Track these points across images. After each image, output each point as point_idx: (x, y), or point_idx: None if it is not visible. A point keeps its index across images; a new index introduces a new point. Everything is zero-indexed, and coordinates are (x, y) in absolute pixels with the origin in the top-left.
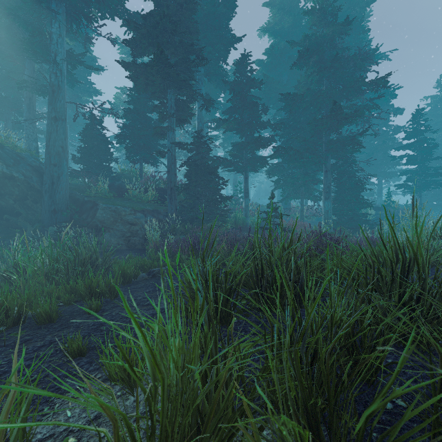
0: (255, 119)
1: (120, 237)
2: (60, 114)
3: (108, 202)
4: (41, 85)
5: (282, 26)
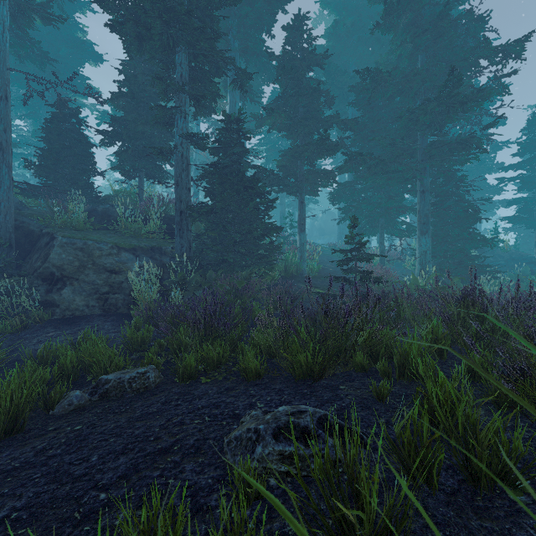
0: (315, 114)
1: (90, 295)
2: None
3: (74, 235)
4: None
5: None
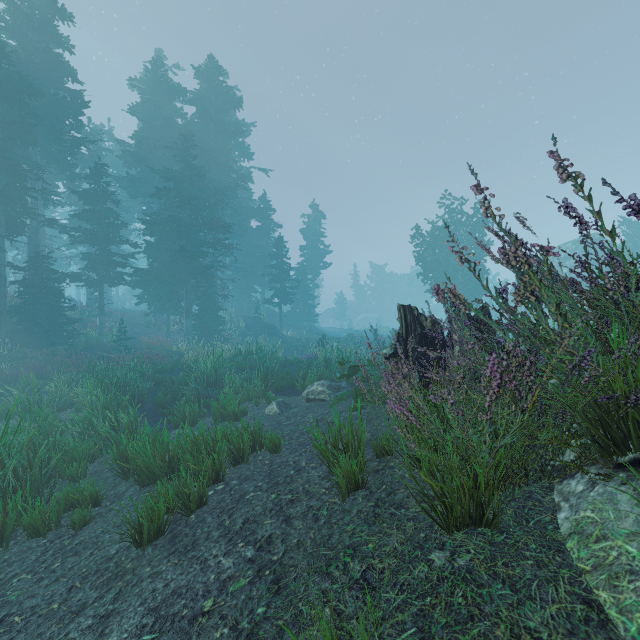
0: (113, 233)
1: None
2: None
3: None
4: None
5: (153, 118)
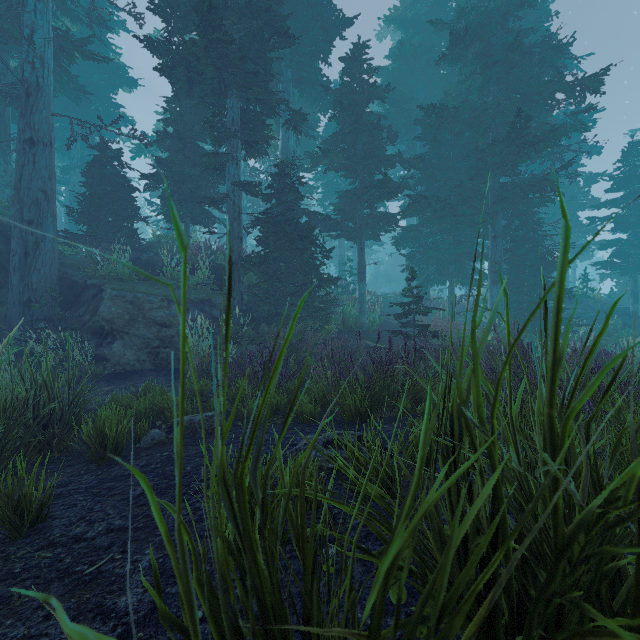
0: (377, 151)
1: (141, 349)
2: (40, 134)
3: (122, 287)
4: (9, 85)
5: (417, 12)
